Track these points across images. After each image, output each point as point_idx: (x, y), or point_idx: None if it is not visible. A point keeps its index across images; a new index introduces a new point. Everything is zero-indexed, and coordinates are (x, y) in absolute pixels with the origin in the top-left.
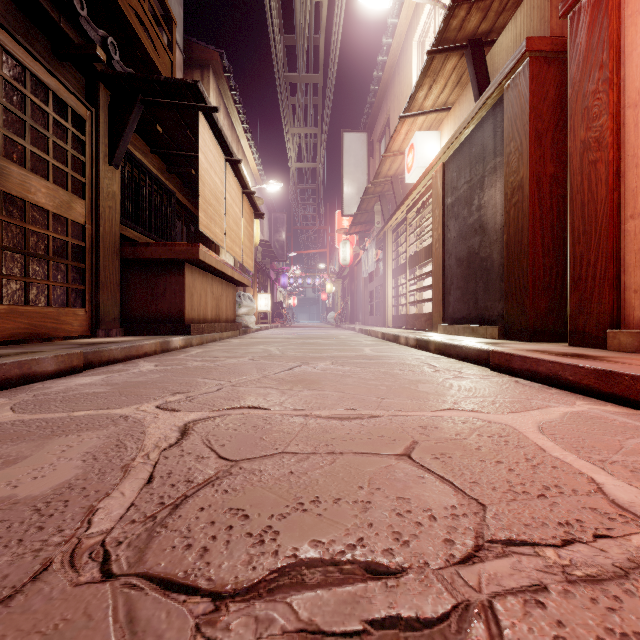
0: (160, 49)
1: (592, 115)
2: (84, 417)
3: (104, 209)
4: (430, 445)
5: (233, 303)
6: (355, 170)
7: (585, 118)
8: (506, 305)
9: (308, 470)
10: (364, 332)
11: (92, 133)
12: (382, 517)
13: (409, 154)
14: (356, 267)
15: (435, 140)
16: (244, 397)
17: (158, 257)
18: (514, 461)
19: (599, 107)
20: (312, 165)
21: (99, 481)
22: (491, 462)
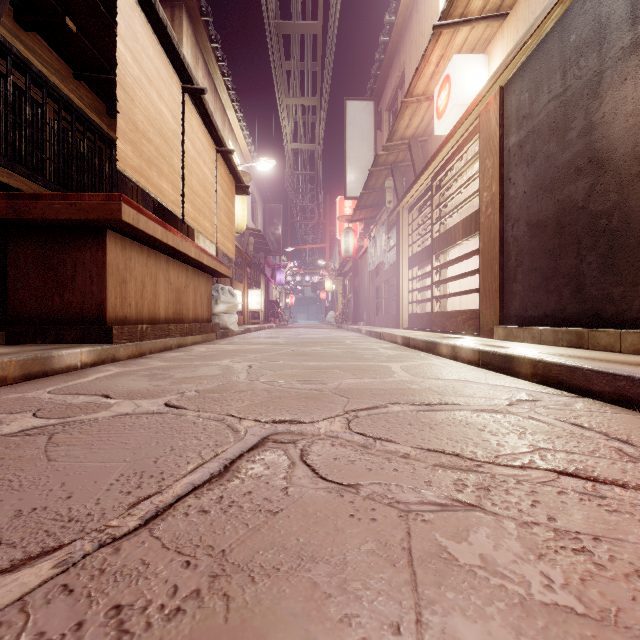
0: None
1: None
2: None
3: None
4: None
5: (207, 298)
6: (360, 145)
7: None
8: None
9: None
10: (374, 335)
11: None
12: None
13: (441, 92)
14: (360, 260)
15: (480, 67)
16: None
17: (54, 216)
18: None
19: None
20: (310, 146)
21: None
22: None
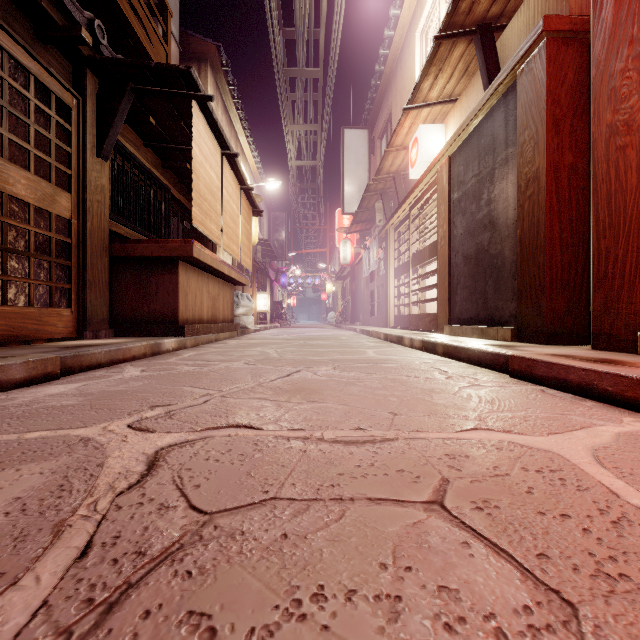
0: (154, 39)
1: (620, 96)
2: (36, 441)
3: (92, 203)
4: (465, 485)
5: (231, 303)
6: (356, 167)
7: (612, 100)
8: (519, 305)
9: (308, 531)
10: (365, 333)
11: (79, 122)
12: (423, 633)
13: (413, 148)
14: (357, 266)
15: (440, 133)
16: (233, 412)
17: (150, 254)
18: (584, 514)
19: (629, 87)
20: (312, 163)
21: (13, 553)
22: (554, 516)
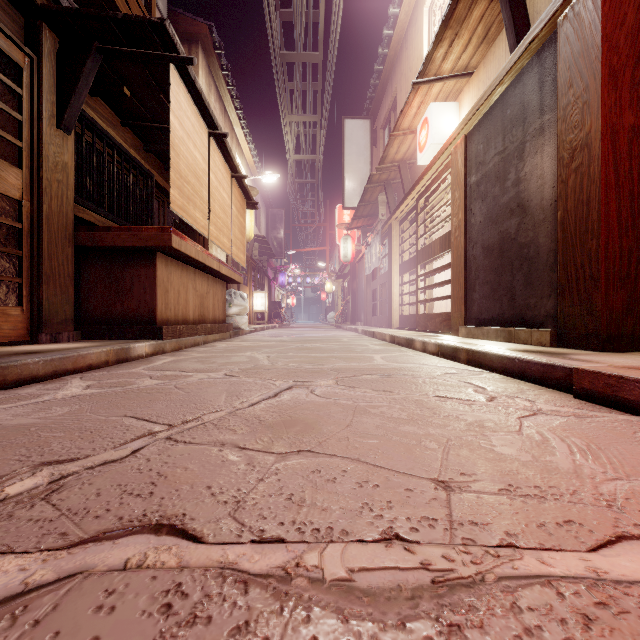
0: (134, 7)
1: None
2: None
3: (50, 183)
4: None
5: (222, 302)
6: (357, 159)
7: None
8: (561, 302)
9: None
10: (368, 334)
11: (32, 85)
12: None
13: (422, 130)
14: (358, 264)
15: (453, 112)
16: (168, 479)
17: (121, 244)
18: None
19: None
20: (311, 157)
21: None
22: None
